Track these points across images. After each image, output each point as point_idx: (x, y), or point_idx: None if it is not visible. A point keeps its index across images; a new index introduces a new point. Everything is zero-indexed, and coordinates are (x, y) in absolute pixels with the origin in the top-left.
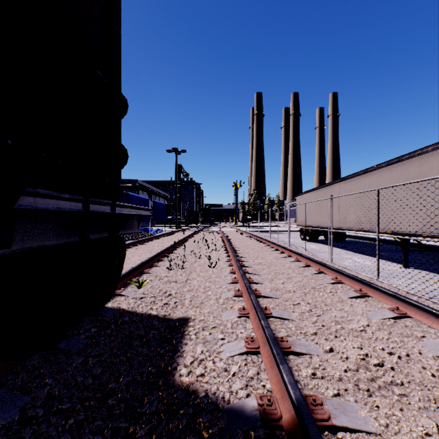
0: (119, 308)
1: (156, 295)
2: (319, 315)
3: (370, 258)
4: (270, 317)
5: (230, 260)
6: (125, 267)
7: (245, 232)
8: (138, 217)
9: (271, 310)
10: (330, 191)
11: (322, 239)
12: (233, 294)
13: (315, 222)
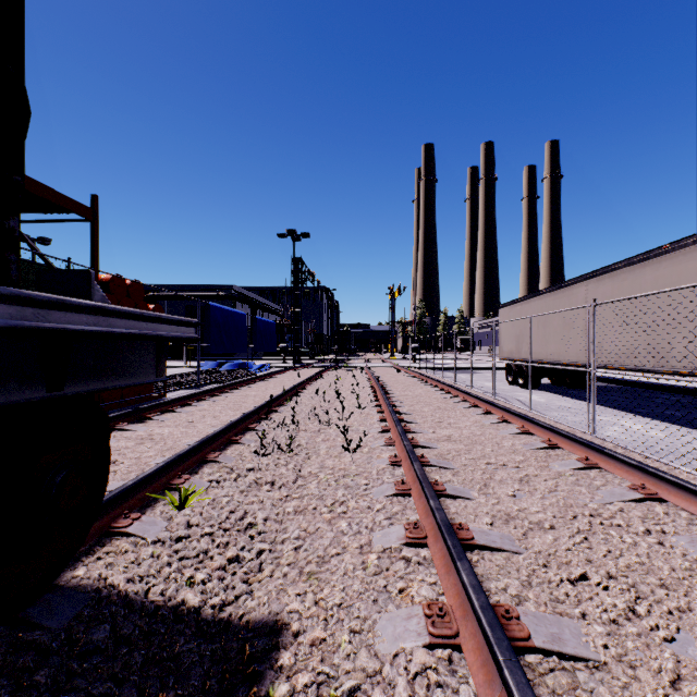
0: (100, 585)
1: (216, 529)
2: (671, 640)
3: (653, 422)
4: (527, 652)
5: (387, 429)
6: (175, 445)
7: (410, 370)
8: (157, 343)
9: (521, 615)
10: (566, 297)
11: (544, 382)
12: (403, 538)
13: (535, 353)
